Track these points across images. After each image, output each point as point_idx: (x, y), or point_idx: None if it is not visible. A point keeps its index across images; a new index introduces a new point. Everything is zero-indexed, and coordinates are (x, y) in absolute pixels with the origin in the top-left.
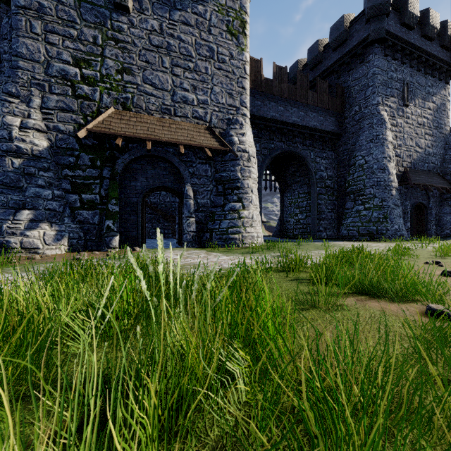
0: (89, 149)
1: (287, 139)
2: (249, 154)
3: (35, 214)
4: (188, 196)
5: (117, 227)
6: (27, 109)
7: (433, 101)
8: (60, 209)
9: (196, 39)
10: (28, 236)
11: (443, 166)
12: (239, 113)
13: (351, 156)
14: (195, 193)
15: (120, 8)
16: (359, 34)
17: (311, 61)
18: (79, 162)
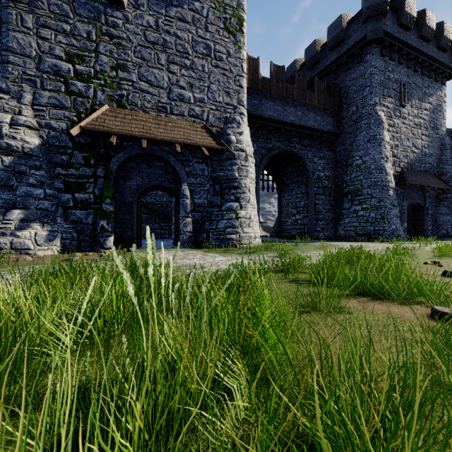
0: (83, 147)
1: (285, 138)
2: (247, 153)
3: (26, 214)
4: (184, 195)
5: (111, 227)
6: (18, 105)
7: (429, 102)
8: (53, 209)
9: (193, 36)
10: (19, 236)
11: (439, 167)
12: (237, 111)
13: (349, 156)
14: (192, 193)
15: (115, 3)
16: (357, 34)
17: (308, 61)
18: (73, 160)
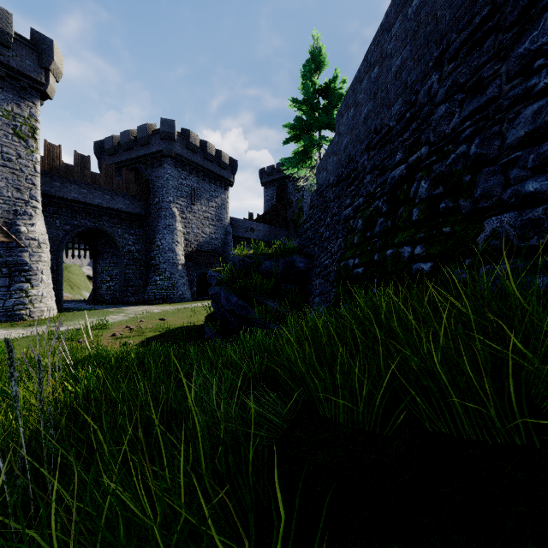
0: None
1: (93, 217)
2: (40, 242)
3: None
4: None
5: None
6: None
7: (215, 202)
8: None
9: None
10: None
11: (223, 247)
12: (29, 205)
13: (154, 236)
14: None
15: None
16: (158, 145)
17: (124, 144)
18: None
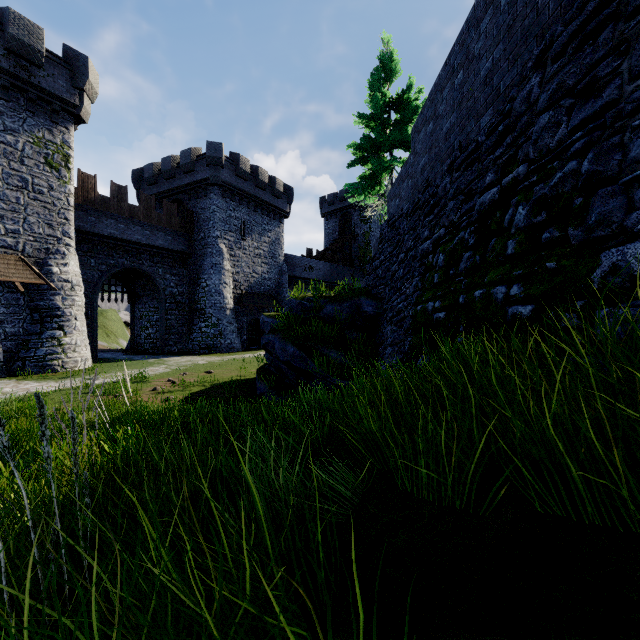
0: None
1: (131, 255)
2: (73, 284)
3: None
4: None
5: None
6: None
7: (269, 236)
8: None
9: (5, 168)
10: None
11: (278, 288)
12: (62, 243)
13: (199, 277)
14: (3, 322)
15: None
16: (203, 172)
17: (165, 172)
18: None
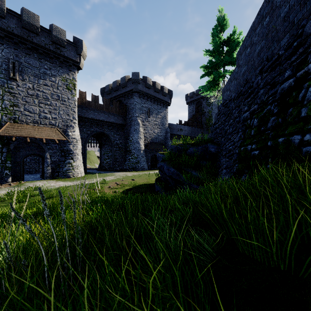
0: None
1: (100, 126)
2: (77, 140)
3: None
4: (47, 158)
5: (11, 173)
6: None
7: (160, 115)
8: None
9: (51, 91)
10: None
11: (165, 140)
12: (72, 122)
13: (129, 135)
14: (51, 156)
15: (12, 79)
16: (130, 86)
17: (114, 88)
18: None
